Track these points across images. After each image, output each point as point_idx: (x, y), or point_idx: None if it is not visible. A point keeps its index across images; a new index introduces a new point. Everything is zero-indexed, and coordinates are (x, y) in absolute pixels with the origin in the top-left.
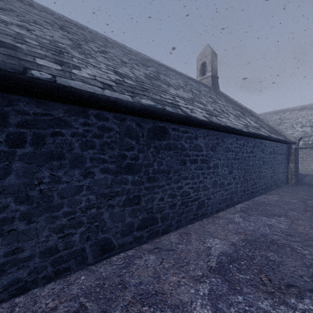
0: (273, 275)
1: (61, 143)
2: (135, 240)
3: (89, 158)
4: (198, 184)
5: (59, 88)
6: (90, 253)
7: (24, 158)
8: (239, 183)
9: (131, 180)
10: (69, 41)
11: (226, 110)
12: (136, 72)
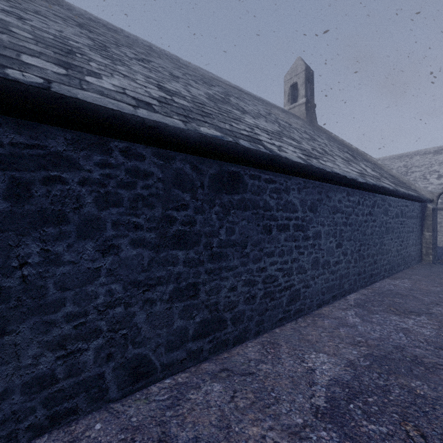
0: (428, 426)
1: (61, 195)
2: (190, 356)
3: (111, 222)
4: (290, 263)
5: (56, 99)
6: (112, 381)
7: None
8: (352, 261)
9: (183, 259)
10: (89, 40)
11: (329, 151)
12: (194, 90)
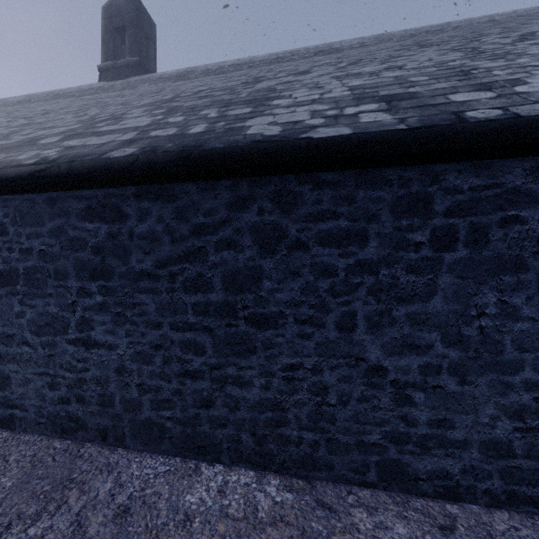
0: None
1: (518, 238)
2: None
3: None
4: None
5: (530, 124)
6: None
7: (455, 269)
8: None
9: None
10: (455, 52)
11: None
12: None
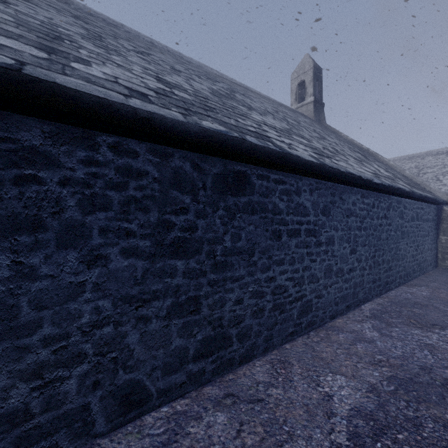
0: None
1: (37, 198)
2: (190, 379)
3: (98, 229)
4: (301, 272)
5: (27, 83)
6: (100, 412)
7: None
8: (366, 268)
9: (183, 269)
10: (82, 30)
11: (341, 150)
12: (196, 84)
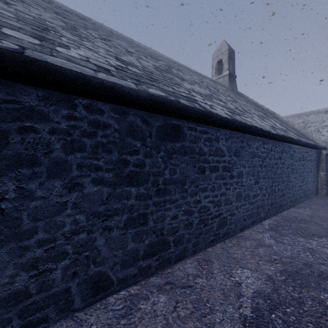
0: None
1: (34, 142)
2: (140, 272)
3: (76, 164)
4: (219, 196)
5: (28, 62)
6: (77, 294)
7: None
8: (266, 194)
9: (135, 194)
10: (62, 23)
11: (248, 110)
12: (144, 62)
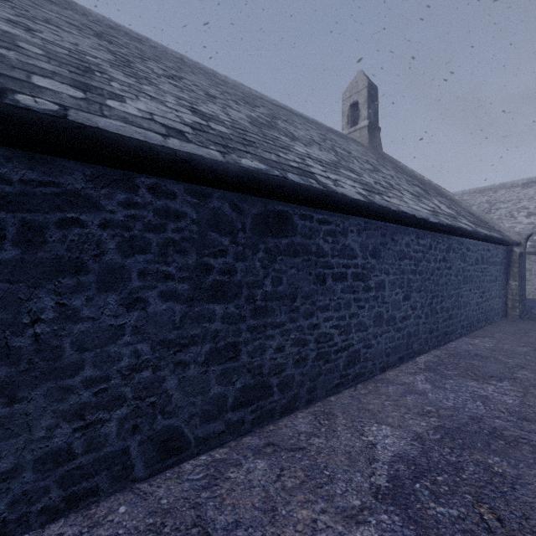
0: (506, 508)
1: (79, 240)
2: (229, 428)
3: (137, 272)
4: (348, 319)
5: (73, 129)
6: (139, 457)
7: (1, 272)
8: (422, 316)
9: (222, 314)
10: (109, 54)
11: (396, 184)
12: (234, 113)
